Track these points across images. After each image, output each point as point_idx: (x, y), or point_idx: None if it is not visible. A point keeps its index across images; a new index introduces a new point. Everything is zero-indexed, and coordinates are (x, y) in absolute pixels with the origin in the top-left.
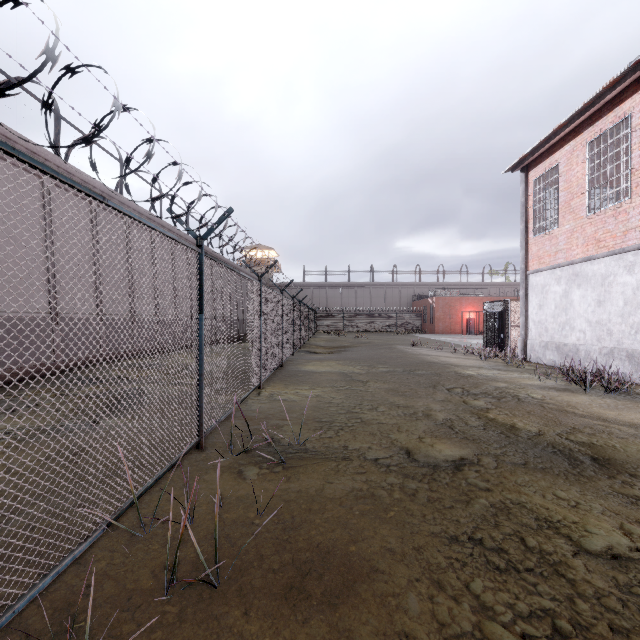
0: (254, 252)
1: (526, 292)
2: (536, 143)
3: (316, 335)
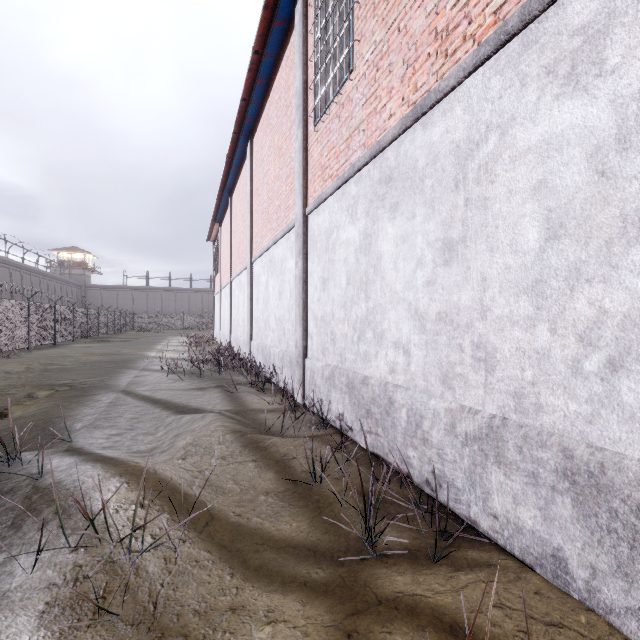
0: (69, 254)
1: (214, 305)
2: (208, 234)
3: (127, 332)
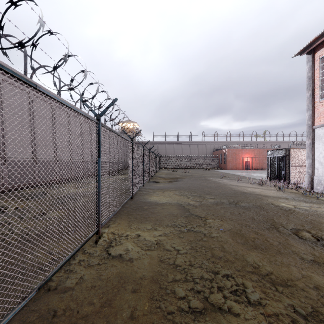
0: (126, 124)
1: (313, 141)
2: None
3: (160, 170)
